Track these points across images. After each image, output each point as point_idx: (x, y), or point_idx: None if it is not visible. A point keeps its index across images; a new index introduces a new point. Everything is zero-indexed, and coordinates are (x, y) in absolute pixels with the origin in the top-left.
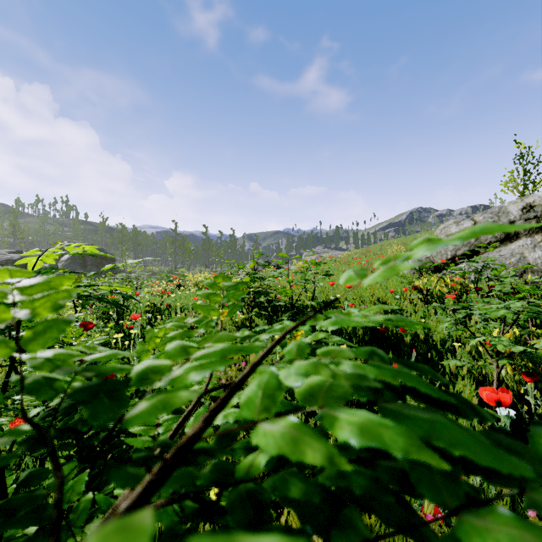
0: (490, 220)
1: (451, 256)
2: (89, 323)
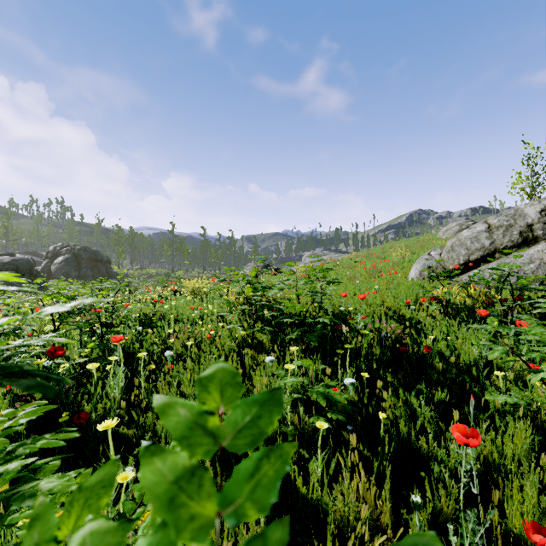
0: (506, 223)
1: (464, 261)
2: (59, 348)
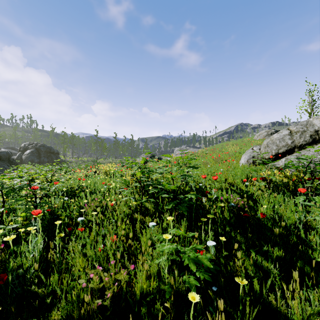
0: (301, 130)
1: (275, 153)
2: None
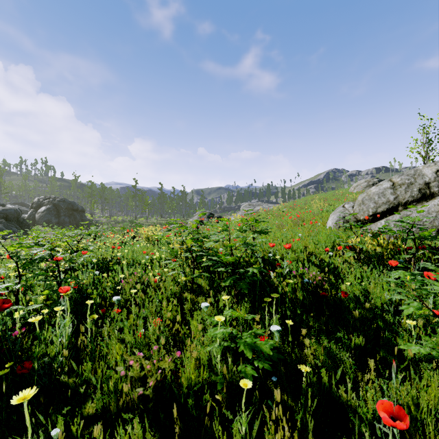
0: (407, 181)
1: (372, 212)
2: (7, 301)
